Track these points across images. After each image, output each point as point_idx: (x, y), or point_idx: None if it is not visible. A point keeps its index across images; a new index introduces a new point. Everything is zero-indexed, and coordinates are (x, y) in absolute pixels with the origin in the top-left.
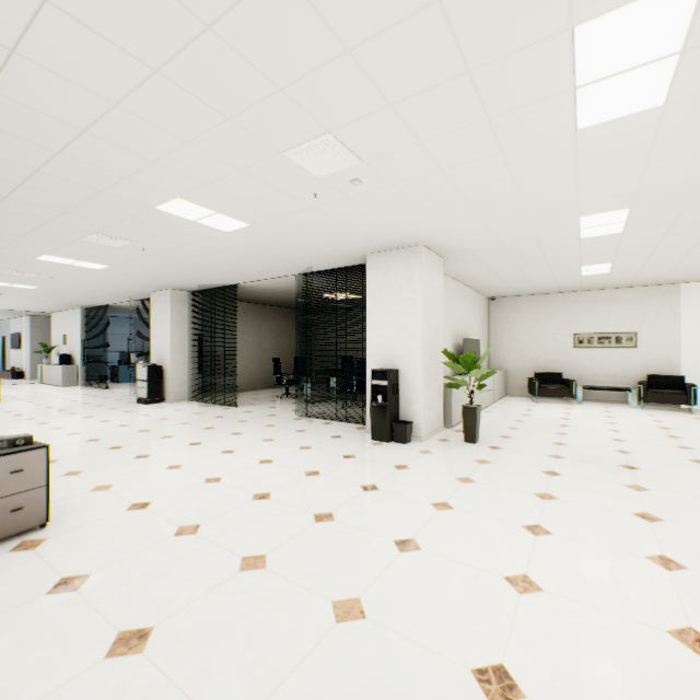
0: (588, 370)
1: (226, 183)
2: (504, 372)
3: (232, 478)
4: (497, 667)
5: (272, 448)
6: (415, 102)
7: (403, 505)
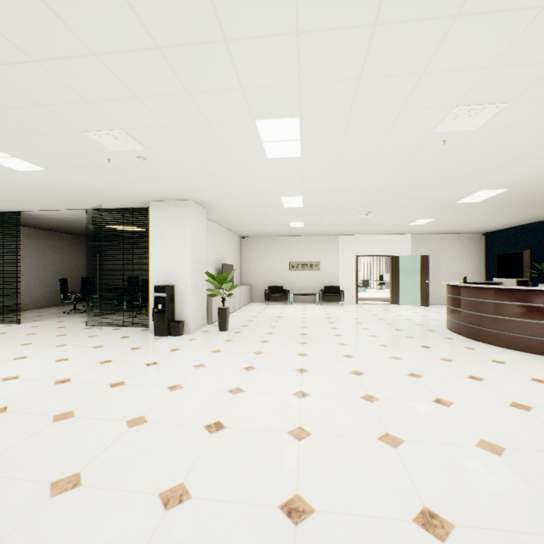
0: (297, 284)
1: (29, 139)
2: (250, 286)
3: (31, 374)
4: (216, 422)
5: (67, 351)
6: (179, 128)
7: (174, 369)
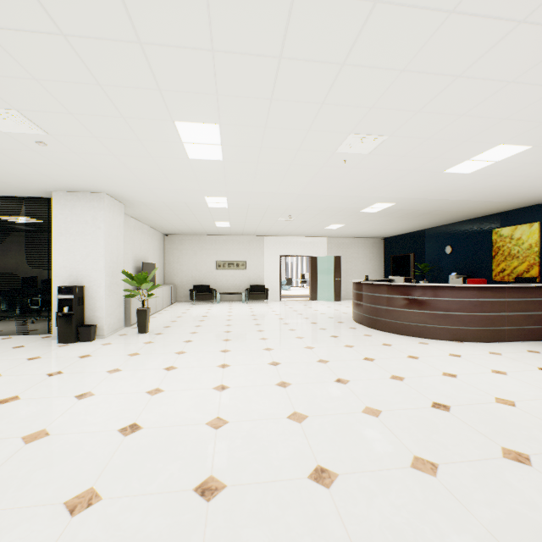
0: (224, 283)
1: None
2: (175, 286)
3: None
4: (132, 424)
5: None
6: (90, 118)
7: (84, 377)
